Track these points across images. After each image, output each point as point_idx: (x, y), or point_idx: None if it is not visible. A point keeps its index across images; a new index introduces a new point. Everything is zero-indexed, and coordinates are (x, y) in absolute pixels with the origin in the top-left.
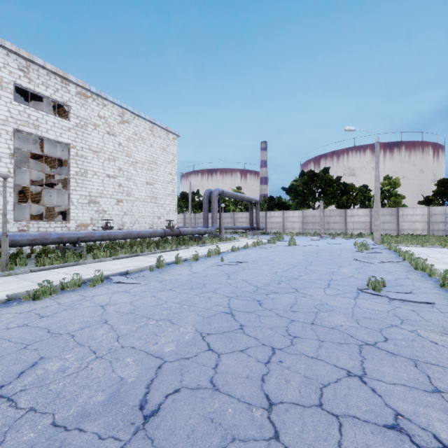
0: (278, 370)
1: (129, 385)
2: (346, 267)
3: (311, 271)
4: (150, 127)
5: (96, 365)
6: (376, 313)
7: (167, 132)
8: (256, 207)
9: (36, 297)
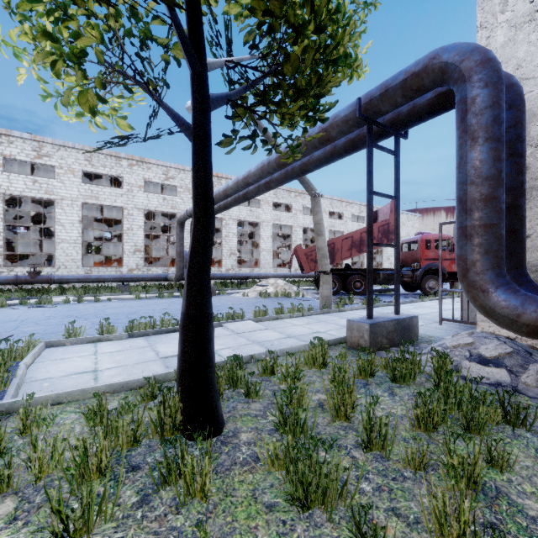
0: None
1: None
2: None
3: None
4: (407, 216)
5: None
6: None
7: (414, 216)
8: None
9: None
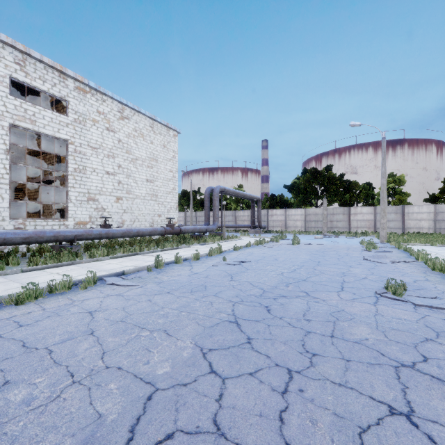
0: (299, 404)
1: (107, 426)
2: (356, 268)
3: (320, 271)
4: (151, 123)
5: (70, 393)
6: (404, 323)
7: (168, 129)
8: (258, 205)
9: (18, 301)
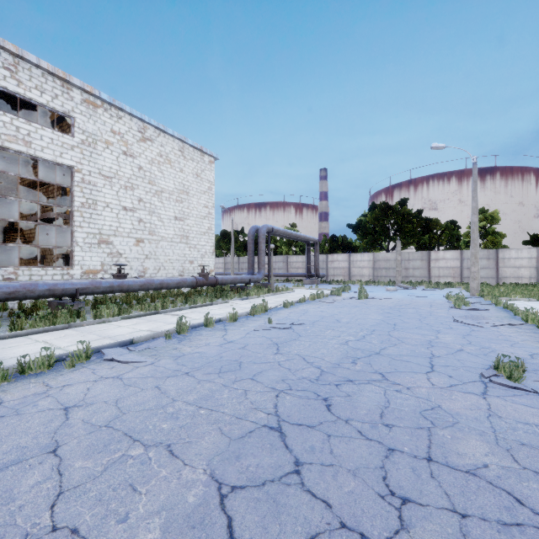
0: None
1: None
2: (447, 334)
3: (398, 339)
4: (180, 146)
5: None
6: (537, 432)
7: (202, 154)
8: (315, 249)
9: None
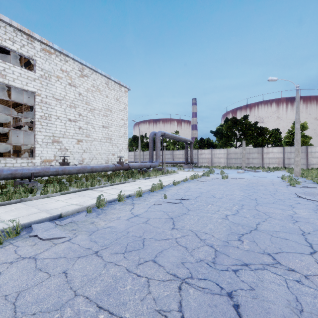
0: None
1: None
2: (300, 208)
3: (266, 214)
4: (106, 81)
5: None
6: None
7: (120, 86)
8: (190, 146)
9: None
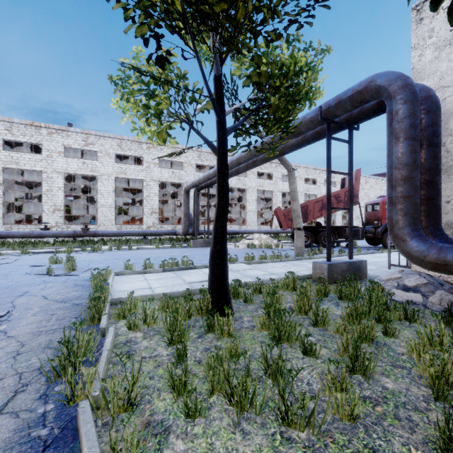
0: None
1: None
2: None
3: None
4: (375, 180)
5: None
6: None
7: (382, 180)
8: None
9: None
